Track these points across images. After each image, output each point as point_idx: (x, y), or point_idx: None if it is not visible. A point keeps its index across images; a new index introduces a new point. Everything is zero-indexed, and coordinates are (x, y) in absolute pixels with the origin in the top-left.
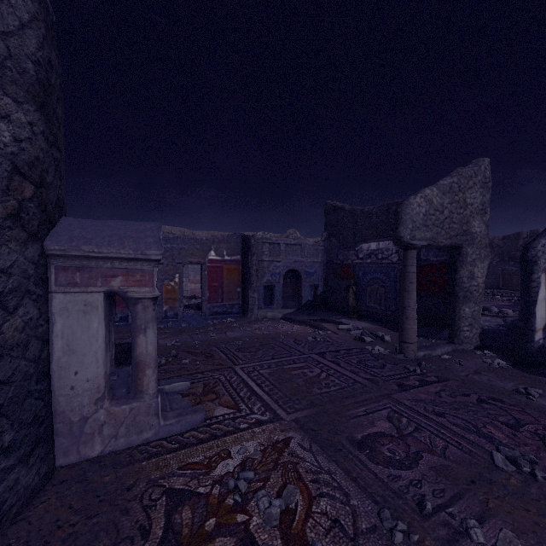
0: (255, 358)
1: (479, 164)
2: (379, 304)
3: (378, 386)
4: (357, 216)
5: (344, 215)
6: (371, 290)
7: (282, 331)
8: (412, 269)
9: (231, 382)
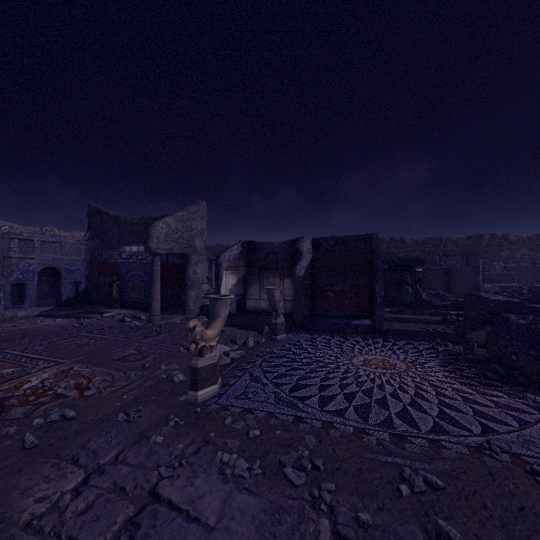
0: (24, 343)
1: (200, 205)
2: (139, 294)
3: (131, 339)
4: (121, 222)
5: (108, 219)
6: (133, 284)
7: (44, 325)
8: (157, 268)
9: (7, 358)
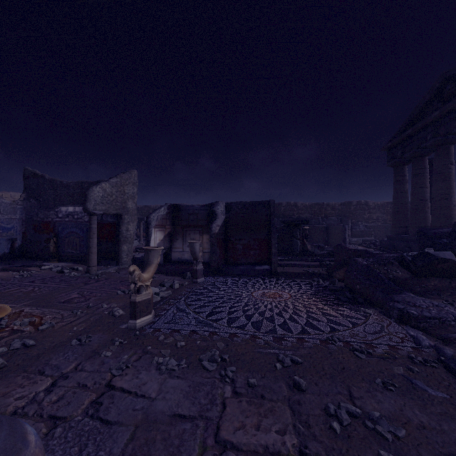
0: None
1: (132, 173)
2: (75, 249)
3: (73, 286)
4: (57, 185)
5: (44, 182)
6: (69, 240)
7: None
8: (94, 226)
9: None
